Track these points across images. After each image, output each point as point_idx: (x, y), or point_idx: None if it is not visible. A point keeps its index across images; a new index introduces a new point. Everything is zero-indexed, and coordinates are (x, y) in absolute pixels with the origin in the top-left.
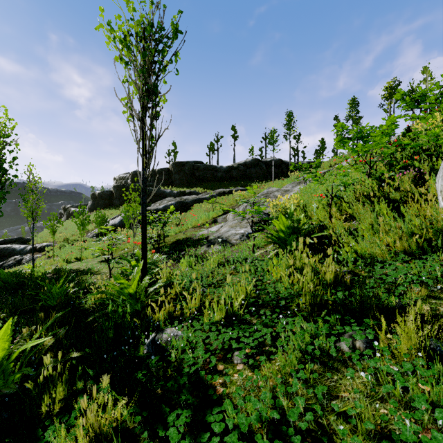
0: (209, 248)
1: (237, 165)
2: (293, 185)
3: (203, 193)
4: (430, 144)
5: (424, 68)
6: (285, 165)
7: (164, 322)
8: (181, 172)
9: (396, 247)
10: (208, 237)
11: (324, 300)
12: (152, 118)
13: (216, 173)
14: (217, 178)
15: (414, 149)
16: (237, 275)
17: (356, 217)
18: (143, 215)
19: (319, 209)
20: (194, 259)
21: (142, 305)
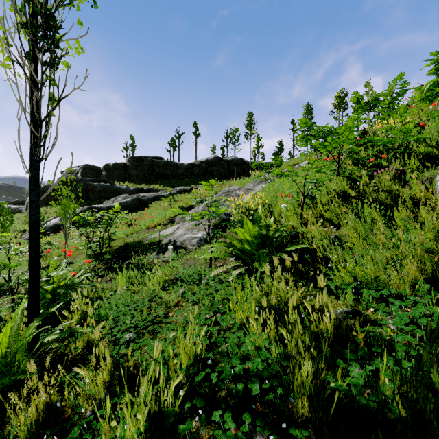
0: (160, 256)
1: (198, 162)
2: (254, 184)
3: (162, 190)
4: (402, 141)
5: (366, 83)
6: (246, 165)
7: (38, 426)
8: (139, 167)
9: (413, 272)
10: (159, 241)
11: (331, 388)
12: (46, 64)
13: (177, 170)
14: (177, 176)
15: (379, 147)
16: (186, 306)
17: (333, 222)
18: (32, 221)
19: (289, 211)
20: (135, 273)
21: (12, 381)
